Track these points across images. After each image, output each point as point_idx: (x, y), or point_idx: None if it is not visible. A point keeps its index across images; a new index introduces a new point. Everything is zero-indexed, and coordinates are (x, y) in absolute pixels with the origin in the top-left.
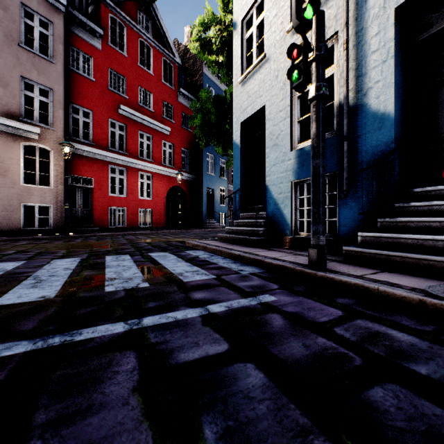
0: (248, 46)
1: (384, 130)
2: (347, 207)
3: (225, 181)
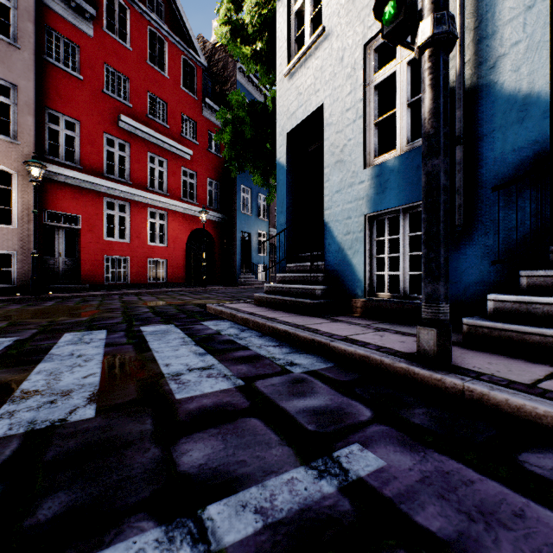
0: (297, 27)
1: (530, 123)
2: (459, 252)
3: (266, 223)
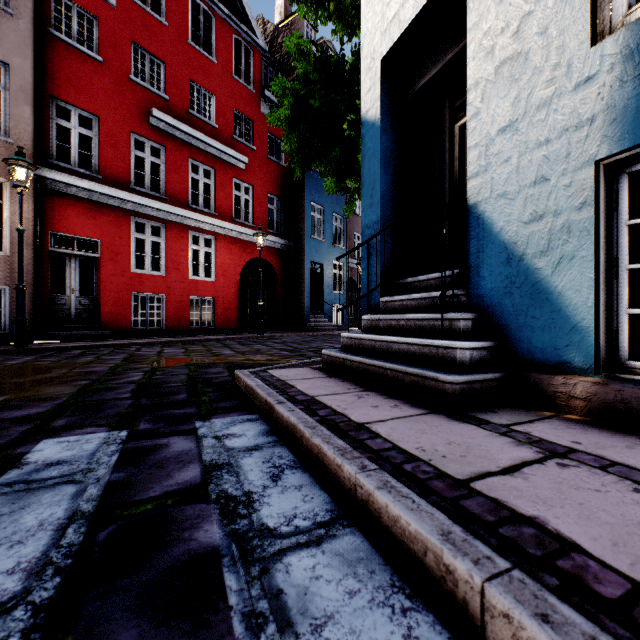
0: None
1: None
2: None
3: (343, 251)
